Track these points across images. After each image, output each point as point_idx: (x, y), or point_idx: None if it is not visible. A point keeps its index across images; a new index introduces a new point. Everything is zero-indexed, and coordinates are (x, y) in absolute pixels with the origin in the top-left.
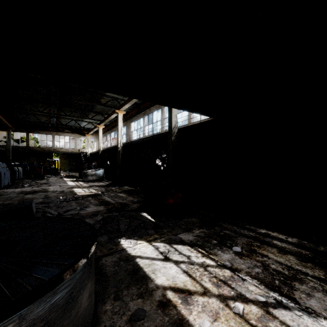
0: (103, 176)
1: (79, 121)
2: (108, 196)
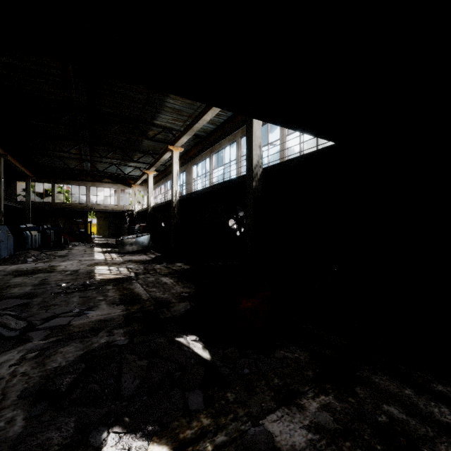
0: (148, 245)
1: (122, 166)
2: (141, 284)
